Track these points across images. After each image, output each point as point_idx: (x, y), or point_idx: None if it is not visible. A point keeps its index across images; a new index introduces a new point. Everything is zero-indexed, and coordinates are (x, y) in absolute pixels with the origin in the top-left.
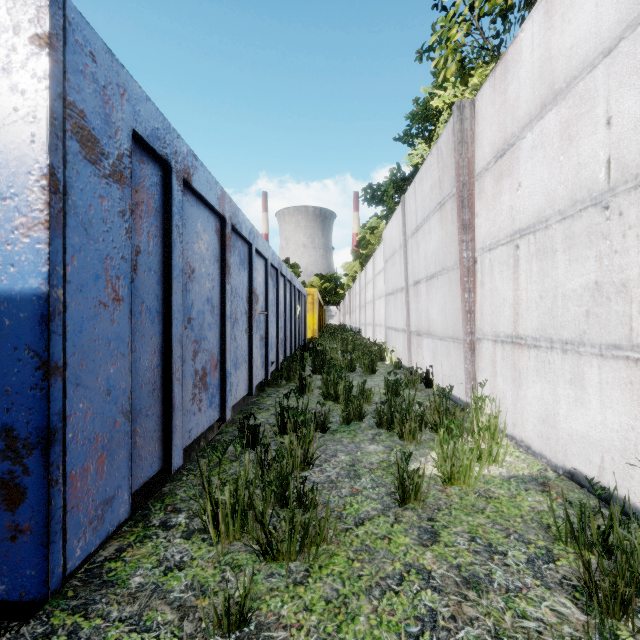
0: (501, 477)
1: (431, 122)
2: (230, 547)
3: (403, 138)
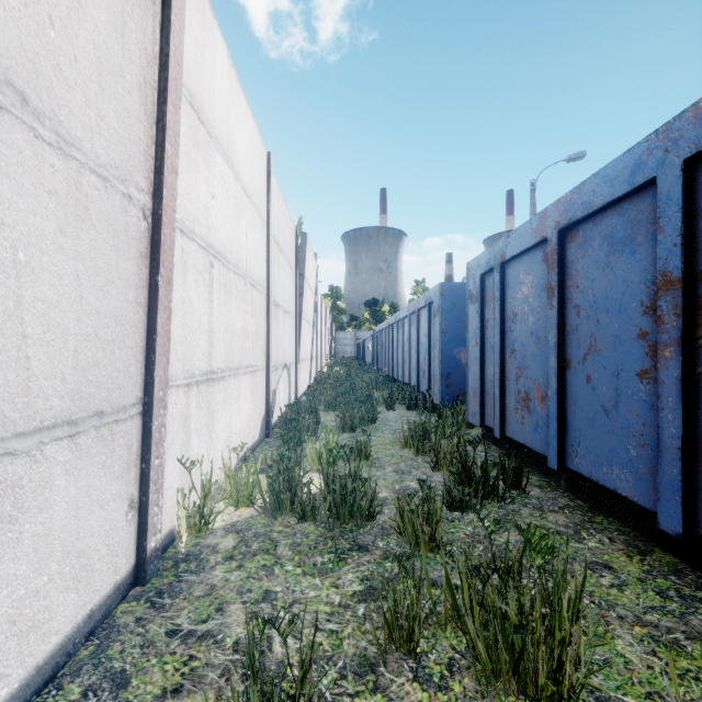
0: None
1: None
2: None
3: None
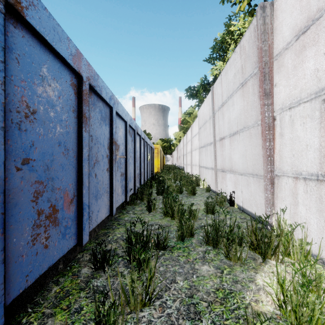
0: None
1: (224, 50)
2: None
3: (208, 60)
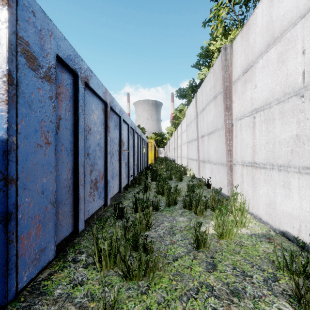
0: (247, 234)
1: (209, 58)
2: (108, 273)
3: (195, 66)
